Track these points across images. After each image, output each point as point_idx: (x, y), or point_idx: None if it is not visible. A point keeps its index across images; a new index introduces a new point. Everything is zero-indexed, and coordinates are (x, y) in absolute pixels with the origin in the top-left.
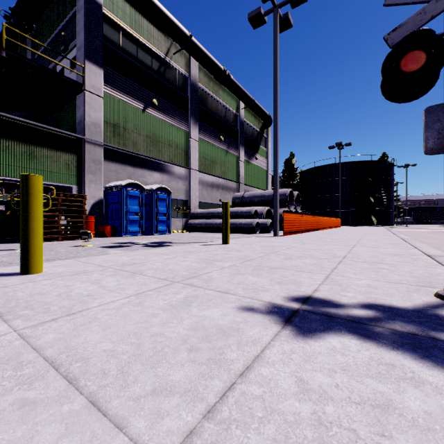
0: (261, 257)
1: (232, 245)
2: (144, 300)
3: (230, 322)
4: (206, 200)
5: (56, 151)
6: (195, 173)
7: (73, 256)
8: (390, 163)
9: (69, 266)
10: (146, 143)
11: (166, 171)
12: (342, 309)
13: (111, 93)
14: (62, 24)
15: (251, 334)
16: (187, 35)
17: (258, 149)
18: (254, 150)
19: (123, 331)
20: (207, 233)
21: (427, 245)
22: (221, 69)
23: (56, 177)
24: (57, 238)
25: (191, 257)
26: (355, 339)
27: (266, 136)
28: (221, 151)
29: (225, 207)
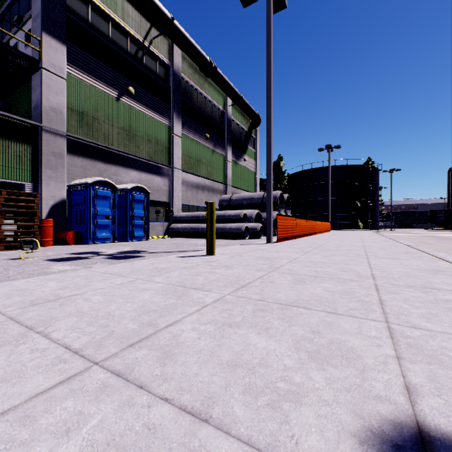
0: (260, 278)
1: (219, 256)
2: None
3: None
4: (190, 203)
5: (3, 140)
6: (178, 173)
7: None
8: (375, 168)
9: None
10: (121, 137)
11: (144, 169)
12: None
13: (77, 75)
14: None
15: None
16: (169, 17)
17: (246, 150)
18: (242, 150)
19: None
20: (191, 239)
21: (450, 255)
22: (207, 60)
23: (3, 171)
24: None
25: (159, 280)
26: None
27: (255, 136)
28: (207, 150)
29: (209, 209)
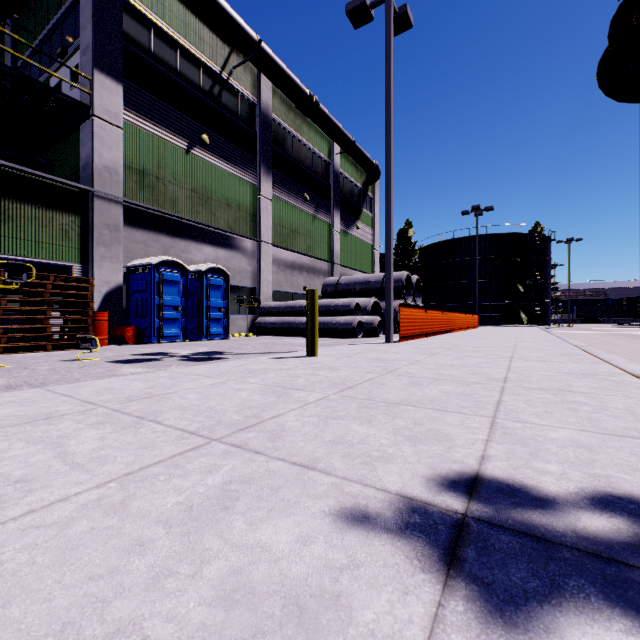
0: (370, 380)
1: (322, 358)
2: (135, 492)
3: (318, 570)
4: (283, 288)
5: (46, 210)
6: (266, 248)
7: (56, 379)
8: (545, 237)
9: (28, 402)
10: (192, 201)
11: (222, 243)
12: (557, 514)
13: (136, 122)
14: (58, 14)
15: (371, 618)
16: (255, 40)
17: (360, 214)
18: (354, 215)
19: (36, 617)
20: (285, 337)
21: (621, 358)
22: (306, 94)
23: (46, 250)
24: (44, 346)
25: (254, 381)
26: (639, 635)
27: (372, 195)
28: (306, 216)
29: (310, 298)
